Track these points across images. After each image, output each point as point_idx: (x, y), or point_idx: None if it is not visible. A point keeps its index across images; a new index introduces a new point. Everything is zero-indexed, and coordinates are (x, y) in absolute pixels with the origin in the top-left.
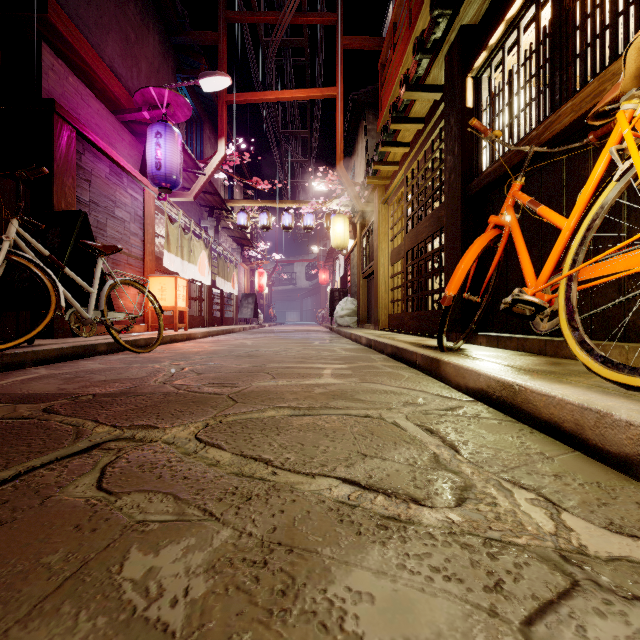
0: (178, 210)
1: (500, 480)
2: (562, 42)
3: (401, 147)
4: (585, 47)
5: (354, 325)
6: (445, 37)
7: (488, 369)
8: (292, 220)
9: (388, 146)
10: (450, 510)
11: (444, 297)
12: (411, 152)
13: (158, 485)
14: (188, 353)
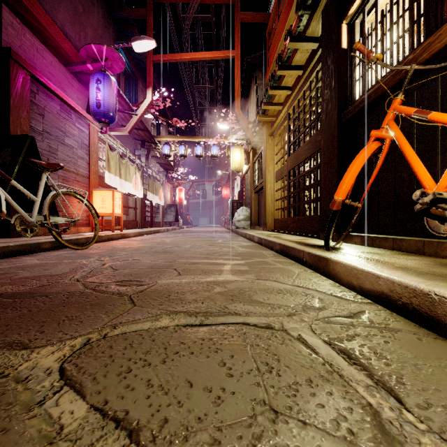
0: (117, 141)
1: None
2: None
3: (284, 90)
4: None
5: (248, 227)
6: None
7: (387, 272)
8: (202, 150)
9: (274, 89)
10: None
11: (333, 202)
12: (293, 93)
13: None
14: (116, 249)
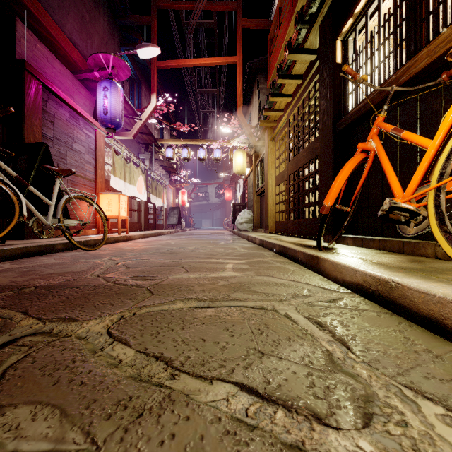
0: (122, 145)
1: (400, 386)
2: (416, 3)
3: (285, 98)
4: (437, 5)
5: (250, 229)
6: (320, 10)
7: (363, 266)
8: (205, 154)
9: (275, 97)
10: (358, 433)
11: (323, 207)
12: (293, 101)
13: (50, 394)
14: (125, 250)
